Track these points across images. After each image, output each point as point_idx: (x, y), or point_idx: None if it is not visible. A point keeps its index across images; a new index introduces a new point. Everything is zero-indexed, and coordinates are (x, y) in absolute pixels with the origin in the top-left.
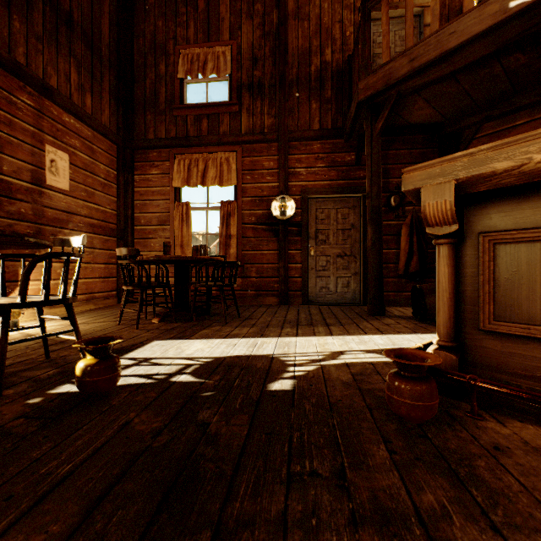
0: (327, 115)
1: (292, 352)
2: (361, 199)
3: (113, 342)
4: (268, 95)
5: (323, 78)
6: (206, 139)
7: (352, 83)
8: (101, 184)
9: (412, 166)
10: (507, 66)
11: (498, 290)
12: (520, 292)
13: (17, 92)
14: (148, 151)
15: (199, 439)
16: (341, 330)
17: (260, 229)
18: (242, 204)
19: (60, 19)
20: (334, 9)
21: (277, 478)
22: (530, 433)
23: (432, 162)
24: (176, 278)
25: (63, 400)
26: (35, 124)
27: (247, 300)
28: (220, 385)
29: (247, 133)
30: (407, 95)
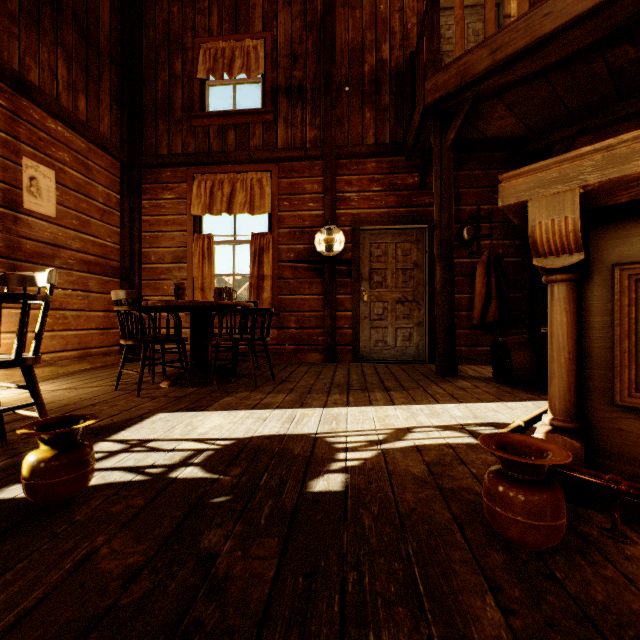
0: (384, 126)
1: (343, 430)
2: (426, 232)
3: (80, 425)
4: (311, 102)
5: (379, 80)
6: (233, 155)
7: (416, 86)
8: (99, 211)
9: (515, 171)
10: (612, 62)
11: None
12: None
13: None
14: (160, 170)
15: (198, 589)
16: (405, 396)
17: (301, 268)
18: (278, 237)
19: None
20: None
21: None
22: None
23: (545, 163)
24: (192, 329)
25: (2, 513)
26: (7, 130)
27: (284, 357)
28: (240, 483)
29: (284, 148)
30: (484, 99)
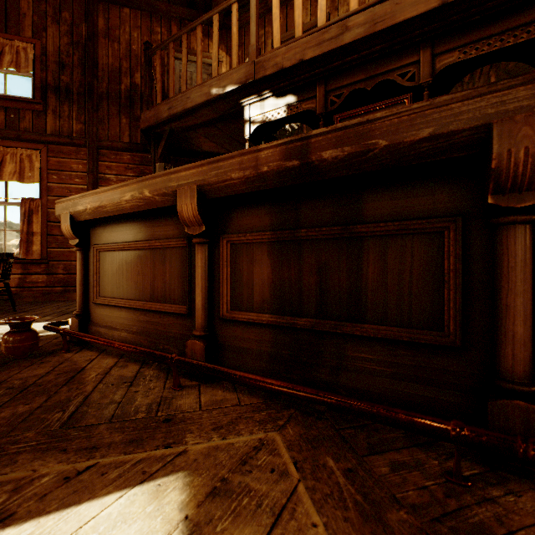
0: (137, 131)
1: None
2: None
3: None
4: (77, 102)
5: (133, 98)
6: (3, 132)
7: None
8: None
9: (58, 200)
10: None
11: (101, 279)
12: (106, 280)
13: None
14: None
15: None
16: None
17: None
18: (47, 203)
19: None
20: (143, 40)
21: None
22: (83, 355)
23: (64, 200)
24: None
25: None
26: None
27: (53, 296)
28: None
29: (52, 134)
30: (187, 130)
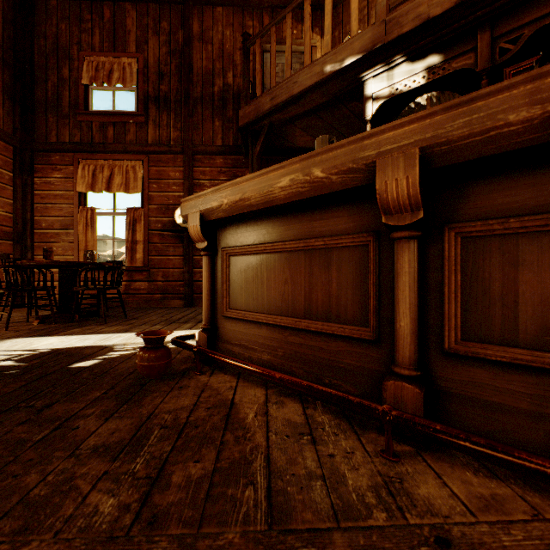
0: (229, 133)
1: (132, 343)
2: None
3: None
4: (174, 110)
5: (225, 98)
6: (112, 146)
7: None
8: None
9: (185, 198)
10: (353, 110)
11: (231, 288)
12: (238, 289)
13: None
14: (50, 154)
15: None
16: None
17: (167, 235)
18: (148, 212)
19: None
20: (235, 37)
21: (0, 410)
22: (219, 379)
23: (192, 197)
24: (60, 282)
25: None
26: None
27: (153, 303)
28: (31, 366)
29: (153, 143)
30: (284, 124)
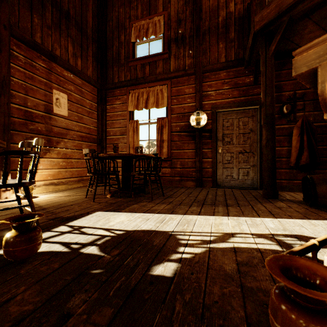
0: (231, 51)
1: (189, 231)
2: (258, 110)
3: (29, 220)
4: (188, 44)
5: (228, 24)
6: (148, 78)
7: (250, 22)
8: (87, 112)
9: (306, 45)
10: None
11: None
12: None
13: (36, 59)
14: (114, 90)
15: None
16: (237, 210)
17: (183, 135)
18: (170, 119)
19: (62, 15)
20: None
21: None
22: None
23: None
24: (122, 168)
25: None
26: (46, 78)
27: (174, 183)
28: (113, 261)
29: (174, 71)
30: (297, 20)
